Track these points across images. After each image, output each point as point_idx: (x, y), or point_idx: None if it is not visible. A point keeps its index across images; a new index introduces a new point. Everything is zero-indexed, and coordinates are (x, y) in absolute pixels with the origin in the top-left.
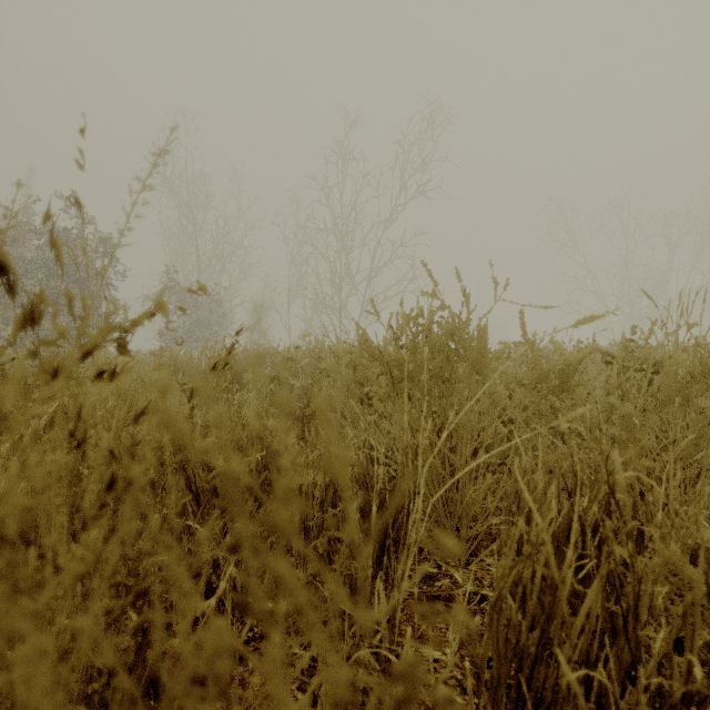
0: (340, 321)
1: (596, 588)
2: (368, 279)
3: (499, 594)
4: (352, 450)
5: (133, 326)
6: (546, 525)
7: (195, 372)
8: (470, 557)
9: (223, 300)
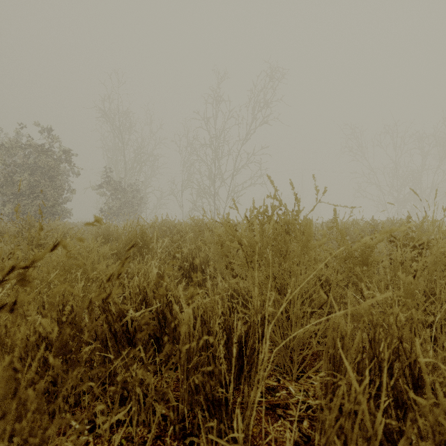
0: (214, 202)
1: (402, 445)
2: (232, 175)
3: (326, 439)
4: (219, 307)
5: (34, 262)
6: (361, 388)
7: (119, 241)
8: (299, 373)
9: (141, 189)
